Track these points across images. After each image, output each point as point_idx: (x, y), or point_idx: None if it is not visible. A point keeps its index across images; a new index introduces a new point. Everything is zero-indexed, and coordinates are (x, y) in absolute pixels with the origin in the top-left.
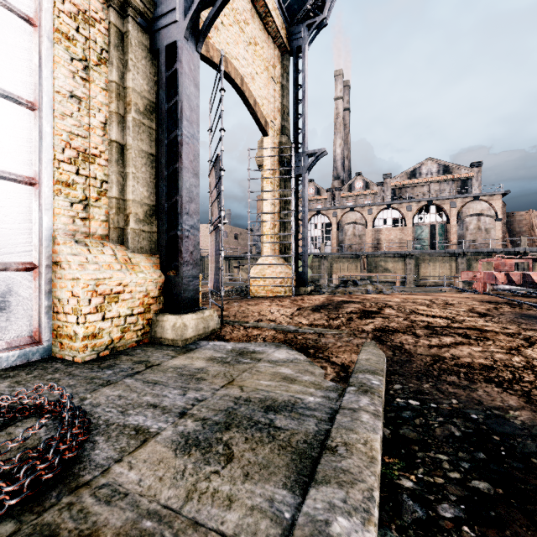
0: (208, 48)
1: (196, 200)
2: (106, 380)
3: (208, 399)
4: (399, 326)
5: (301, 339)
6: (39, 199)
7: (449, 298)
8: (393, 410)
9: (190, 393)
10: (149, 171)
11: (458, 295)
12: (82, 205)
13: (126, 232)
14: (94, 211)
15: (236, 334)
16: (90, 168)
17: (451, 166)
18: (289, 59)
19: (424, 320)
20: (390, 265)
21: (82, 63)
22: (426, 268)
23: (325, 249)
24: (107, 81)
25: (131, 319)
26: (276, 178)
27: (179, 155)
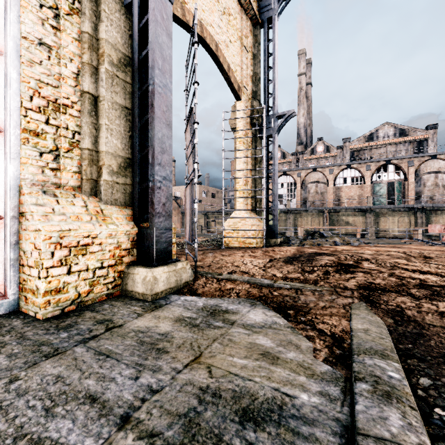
0: (184, 12)
1: (169, 152)
2: (54, 348)
3: (164, 390)
4: (387, 284)
5: (277, 295)
6: (5, 147)
7: (422, 250)
8: (441, 436)
9: (144, 375)
10: (123, 124)
11: (430, 248)
12: (52, 156)
13: (99, 184)
14: (65, 161)
15: (208, 287)
16: (61, 118)
17: (407, 129)
18: (259, 30)
19: (415, 277)
20: (351, 219)
21: (52, 11)
22: (385, 221)
23: (291, 205)
24: (80, 32)
25: (100, 272)
26: (248, 139)
27: (151, 105)
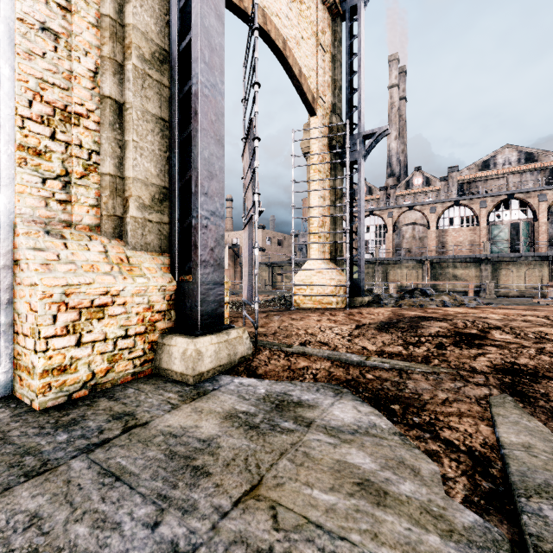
0: None
1: (219, 177)
2: (43, 460)
3: None
4: (539, 366)
5: (373, 380)
6: None
7: None
8: None
9: (167, 519)
10: (158, 141)
11: None
12: (60, 183)
13: (125, 222)
14: (78, 191)
15: (273, 365)
16: (72, 131)
17: (536, 153)
18: (340, 24)
19: None
20: (460, 272)
21: None
22: (508, 274)
23: (379, 254)
24: (99, 15)
25: (124, 342)
26: (325, 166)
27: (194, 112)
